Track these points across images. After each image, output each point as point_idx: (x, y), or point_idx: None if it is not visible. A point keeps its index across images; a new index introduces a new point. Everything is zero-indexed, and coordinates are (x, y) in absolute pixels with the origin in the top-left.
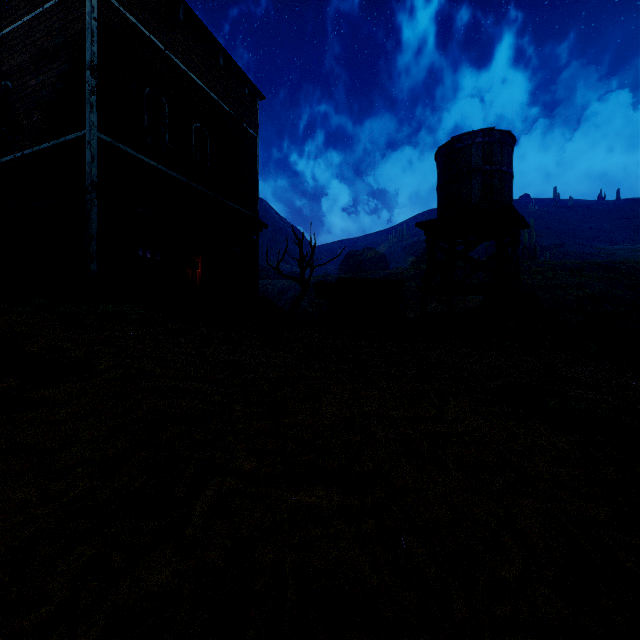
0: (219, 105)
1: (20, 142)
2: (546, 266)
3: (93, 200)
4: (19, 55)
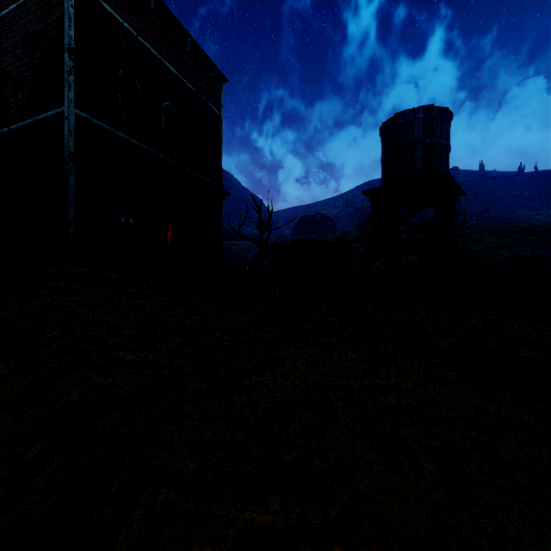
0: (187, 86)
1: (7, 118)
2: (475, 229)
3: (71, 170)
4: (6, 40)
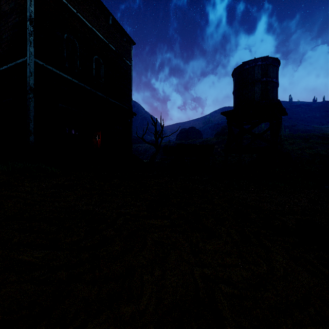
0: (109, 46)
1: None
2: (289, 136)
3: (31, 98)
4: None
